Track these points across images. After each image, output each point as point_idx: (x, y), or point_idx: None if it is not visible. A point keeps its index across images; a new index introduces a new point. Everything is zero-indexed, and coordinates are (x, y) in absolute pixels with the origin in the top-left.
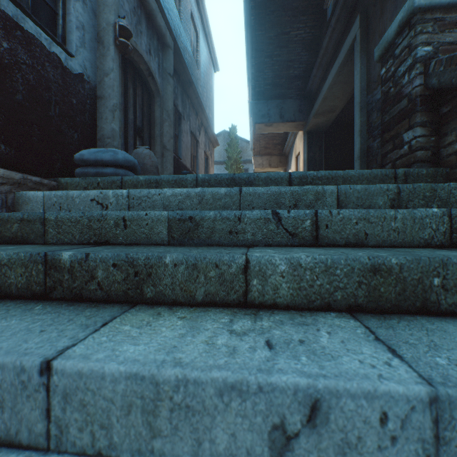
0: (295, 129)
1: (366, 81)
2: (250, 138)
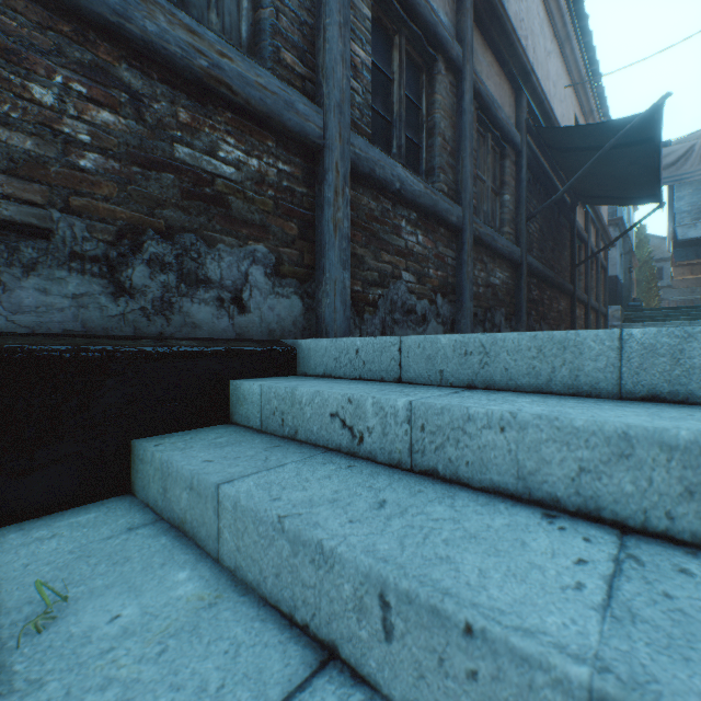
0: None
1: None
2: (667, 245)
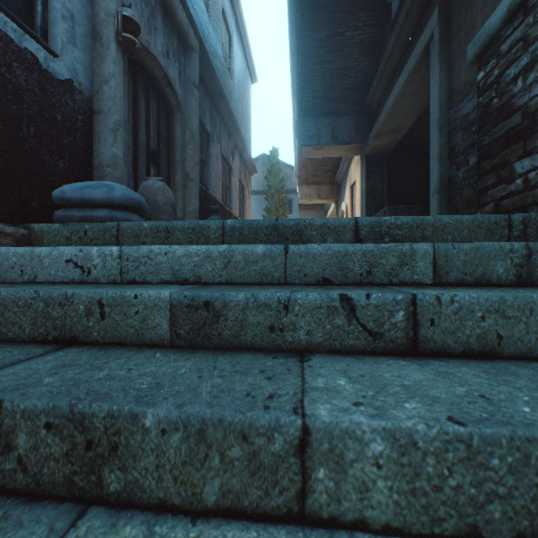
0: (351, 153)
1: (447, 91)
2: (295, 164)
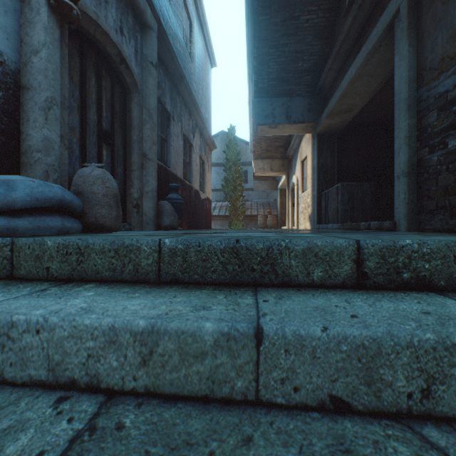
0: (303, 131)
1: (416, 68)
2: (250, 140)
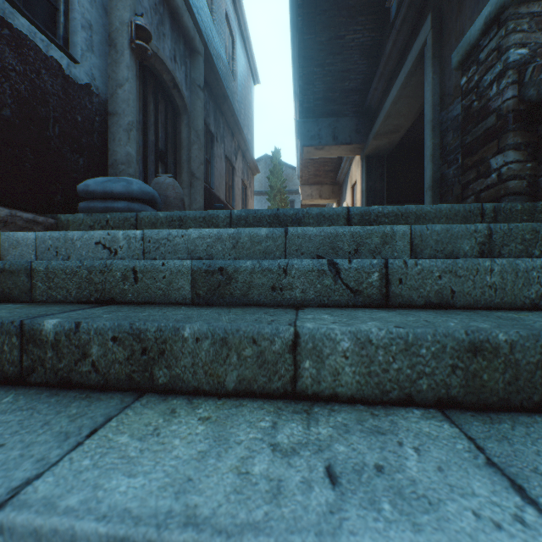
0: (352, 153)
1: (439, 94)
2: (297, 164)
